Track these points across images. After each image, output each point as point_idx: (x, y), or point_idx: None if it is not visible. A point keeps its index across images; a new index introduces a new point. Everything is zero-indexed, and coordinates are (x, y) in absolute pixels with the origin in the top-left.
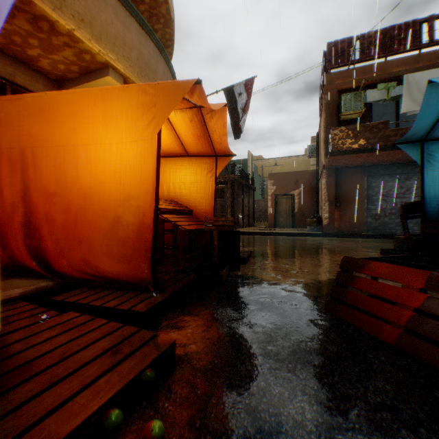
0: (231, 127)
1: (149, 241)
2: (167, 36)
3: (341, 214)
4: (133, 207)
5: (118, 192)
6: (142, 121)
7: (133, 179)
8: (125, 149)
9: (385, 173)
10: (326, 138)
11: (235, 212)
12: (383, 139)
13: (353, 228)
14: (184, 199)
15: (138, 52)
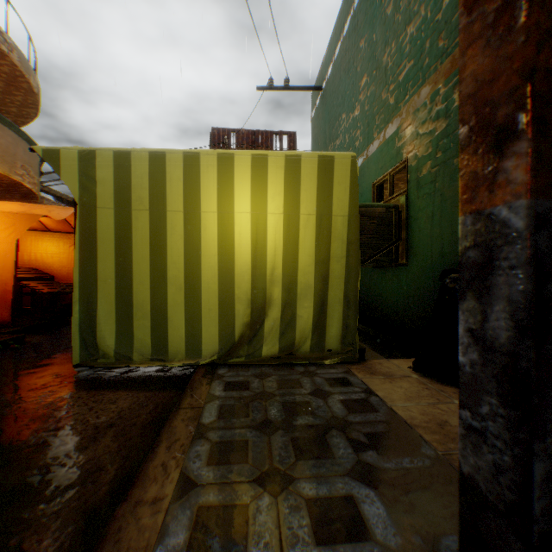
0: None
1: (12, 299)
2: (32, 101)
3: None
4: (0, 280)
5: None
6: (7, 232)
7: (0, 264)
8: None
9: None
10: None
11: None
12: None
13: None
14: (48, 267)
15: None
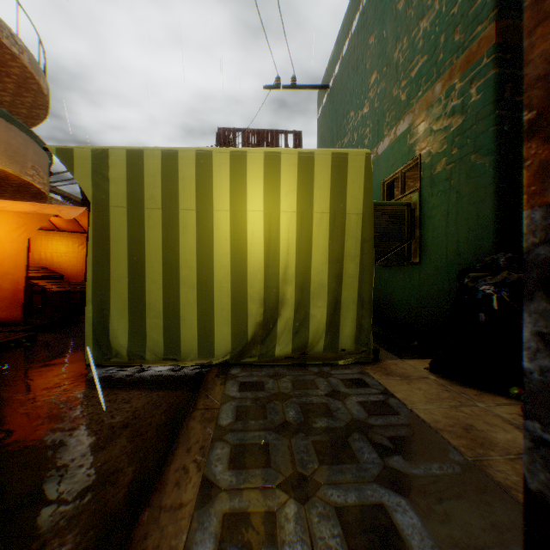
0: None
1: (23, 298)
2: (41, 103)
3: None
4: (12, 279)
5: (0, 271)
6: (18, 232)
7: (12, 263)
8: (5, 246)
9: None
10: None
11: None
12: None
13: None
14: (57, 266)
15: (8, 144)
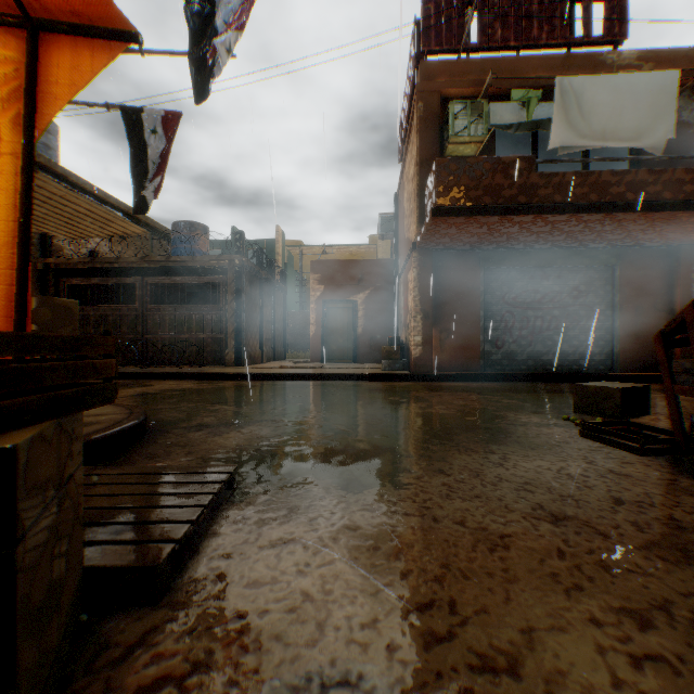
0: (196, 72)
1: None
2: None
3: (444, 337)
4: None
5: None
6: None
7: None
8: None
9: (513, 264)
10: (421, 186)
11: (245, 332)
12: (528, 191)
13: (463, 364)
14: None
15: None
